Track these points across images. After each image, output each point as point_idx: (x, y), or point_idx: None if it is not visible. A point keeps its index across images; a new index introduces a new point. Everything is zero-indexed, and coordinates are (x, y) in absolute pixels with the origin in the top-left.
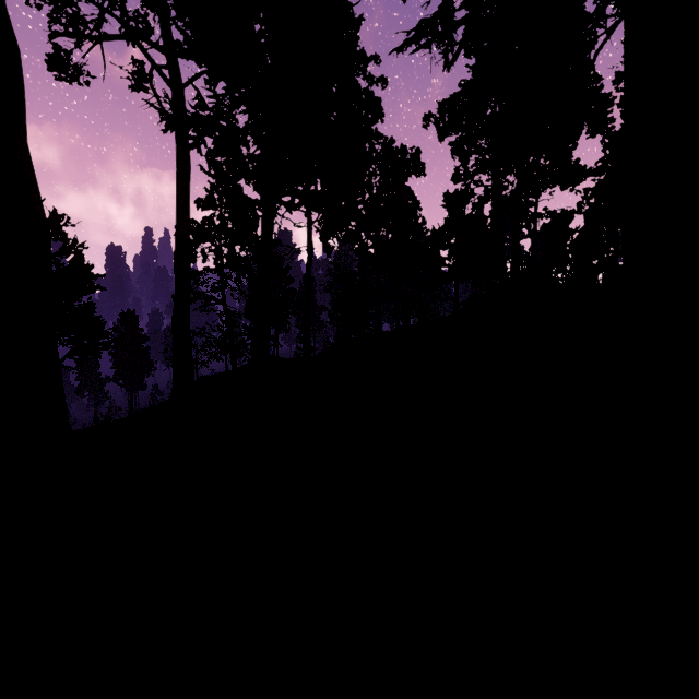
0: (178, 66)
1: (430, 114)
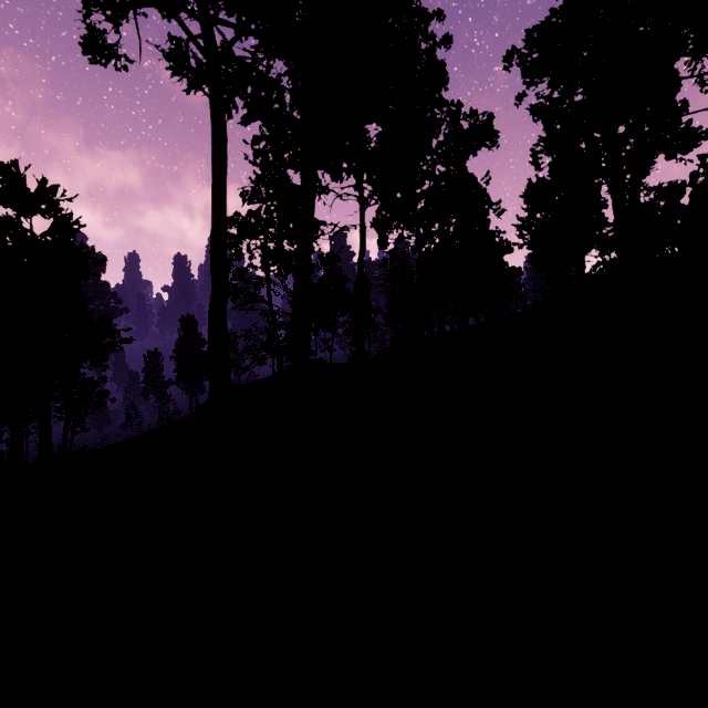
0: (213, 32)
1: (514, 49)
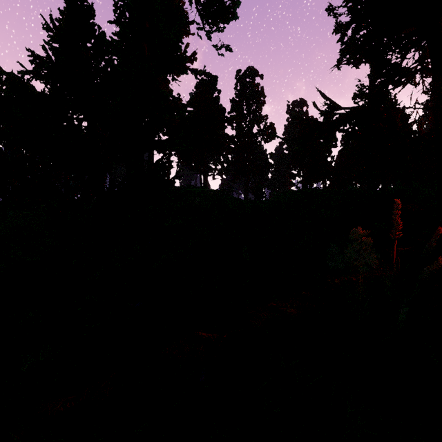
0: None
1: None
